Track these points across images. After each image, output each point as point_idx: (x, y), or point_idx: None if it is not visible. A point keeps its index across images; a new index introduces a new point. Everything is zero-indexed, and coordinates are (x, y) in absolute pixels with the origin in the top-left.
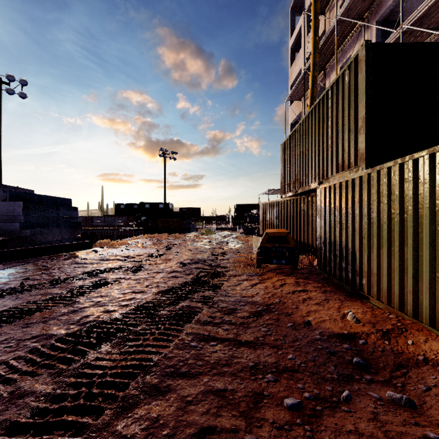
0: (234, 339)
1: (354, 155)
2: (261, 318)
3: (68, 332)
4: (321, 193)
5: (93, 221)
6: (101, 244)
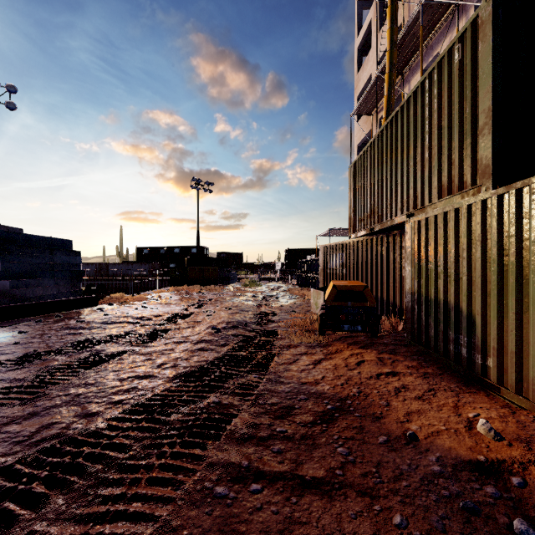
0: (293, 473)
1: (472, 169)
2: (334, 426)
3: (1, 463)
4: (412, 230)
5: (109, 269)
6: (111, 300)
